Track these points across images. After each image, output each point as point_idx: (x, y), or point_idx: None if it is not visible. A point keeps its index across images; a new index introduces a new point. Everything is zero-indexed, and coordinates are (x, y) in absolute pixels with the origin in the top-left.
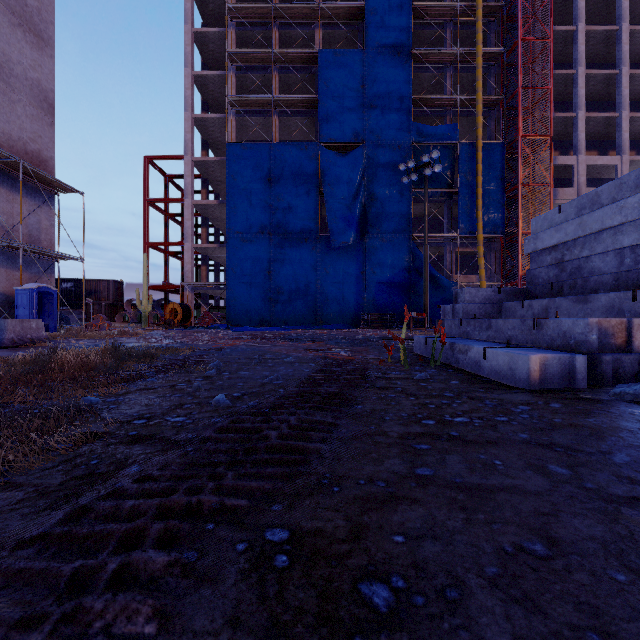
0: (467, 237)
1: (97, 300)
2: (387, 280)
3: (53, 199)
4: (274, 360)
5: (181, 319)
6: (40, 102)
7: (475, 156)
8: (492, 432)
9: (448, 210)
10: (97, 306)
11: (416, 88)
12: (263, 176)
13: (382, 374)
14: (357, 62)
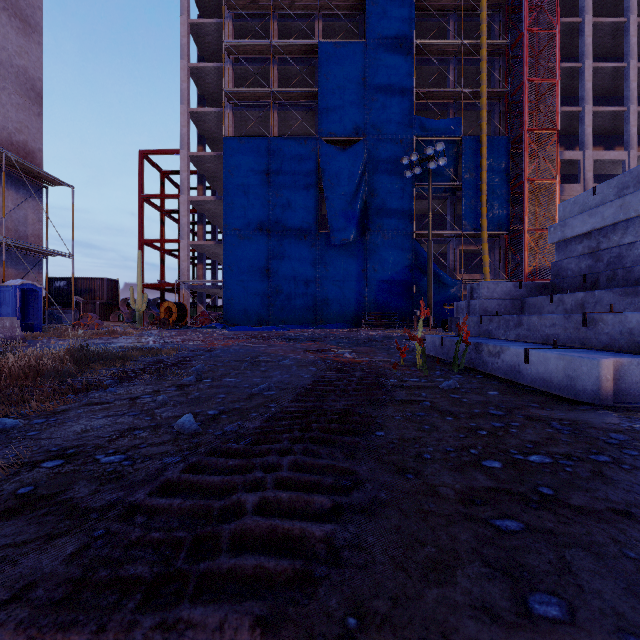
0: (471, 234)
1: (91, 299)
2: (389, 278)
3: (41, 193)
4: (268, 363)
5: (176, 318)
6: (27, 91)
7: (479, 151)
8: (605, 487)
9: (451, 206)
10: (91, 305)
11: (418, 82)
12: (261, 171)
13: (398, 381)
14: (358, 54)
